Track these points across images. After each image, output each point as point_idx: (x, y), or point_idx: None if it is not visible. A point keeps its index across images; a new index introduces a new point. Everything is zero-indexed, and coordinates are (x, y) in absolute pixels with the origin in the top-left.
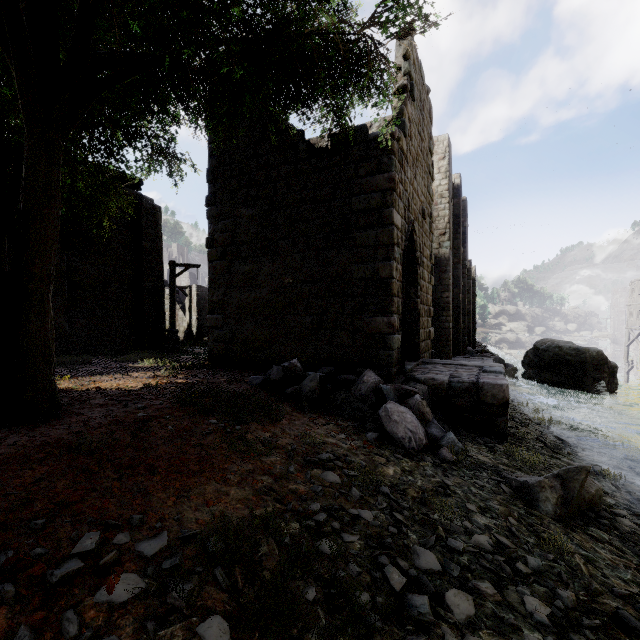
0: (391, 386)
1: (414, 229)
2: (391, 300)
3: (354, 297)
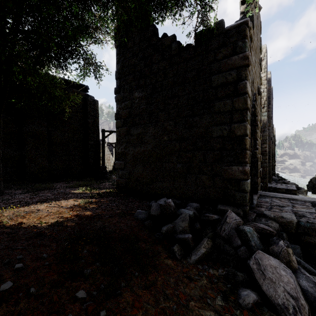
0: (251, 227)
1: (255, 100)
2: (245, 153)
3: (213, 150)
